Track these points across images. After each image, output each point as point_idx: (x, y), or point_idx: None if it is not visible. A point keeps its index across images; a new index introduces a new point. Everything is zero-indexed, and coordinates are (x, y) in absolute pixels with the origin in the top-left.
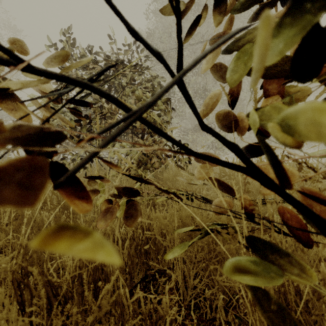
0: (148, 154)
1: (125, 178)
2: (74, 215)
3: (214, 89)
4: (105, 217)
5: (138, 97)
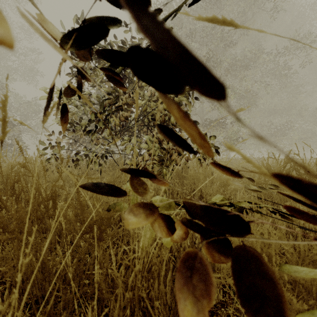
0: (168, 150)
1: None
2: (100, 242)
3: (226, 82)
4: (191, 295)
5: None
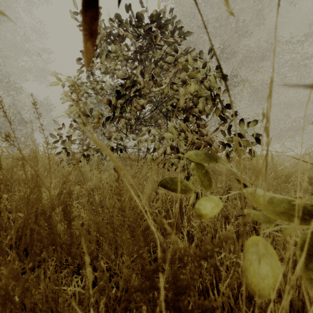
0: (194, 141)
1: (162, 171)
2: None
3: (241, 74)
4: None
5: (184, 65)
